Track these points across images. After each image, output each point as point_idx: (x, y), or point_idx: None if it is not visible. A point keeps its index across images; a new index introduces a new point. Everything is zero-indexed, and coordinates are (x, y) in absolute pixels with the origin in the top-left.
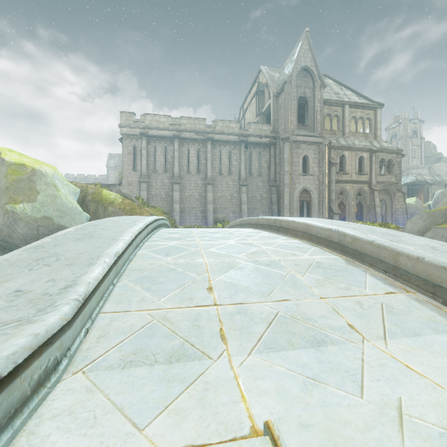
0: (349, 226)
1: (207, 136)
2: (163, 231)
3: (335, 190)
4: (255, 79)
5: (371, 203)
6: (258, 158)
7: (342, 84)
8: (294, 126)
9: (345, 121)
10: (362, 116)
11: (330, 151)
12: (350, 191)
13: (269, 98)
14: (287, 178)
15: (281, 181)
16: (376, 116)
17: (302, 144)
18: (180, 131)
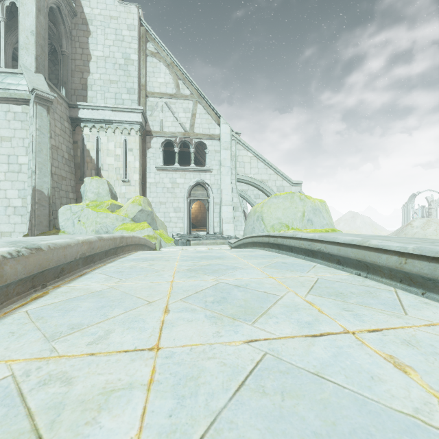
0: None
1: None
2: (293, 258)
3: None
4: None
5: None
6: None
7: None
8: None
9: None
10: None
11: None
12: None
13: None
14: None
15: None
16: None
17: None
18: None
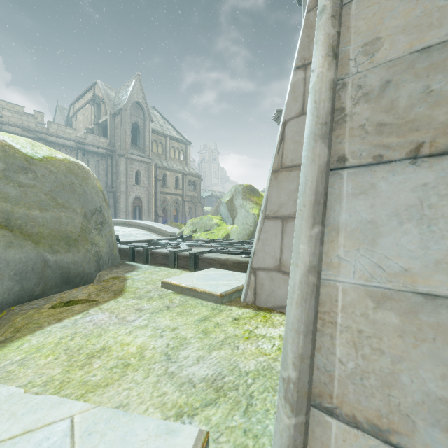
0: (152, 223)
1: (39, 136)
2: None
3: (160, 199)
4: (91, 87)
5: (184, 210)
6: (96, 166)
7: (166, 119)
8: (129, 146)
9: (167, 148)
10: (179, 148)
11: (156, 169)
12: (170, 200)
13: (106, 114)
14: (123, 187)
15: (117, 188)
16: (187, 150)
17: (136, 162)
18: (1, 123)
